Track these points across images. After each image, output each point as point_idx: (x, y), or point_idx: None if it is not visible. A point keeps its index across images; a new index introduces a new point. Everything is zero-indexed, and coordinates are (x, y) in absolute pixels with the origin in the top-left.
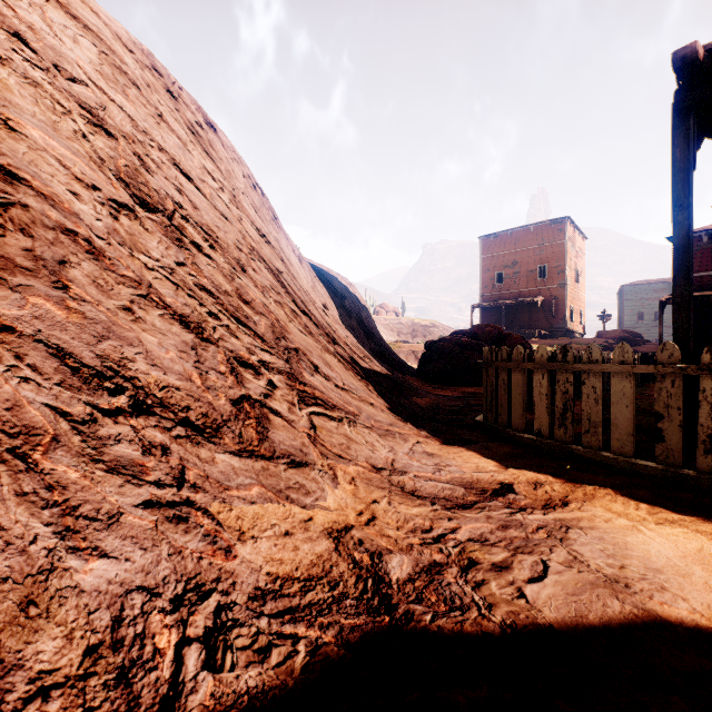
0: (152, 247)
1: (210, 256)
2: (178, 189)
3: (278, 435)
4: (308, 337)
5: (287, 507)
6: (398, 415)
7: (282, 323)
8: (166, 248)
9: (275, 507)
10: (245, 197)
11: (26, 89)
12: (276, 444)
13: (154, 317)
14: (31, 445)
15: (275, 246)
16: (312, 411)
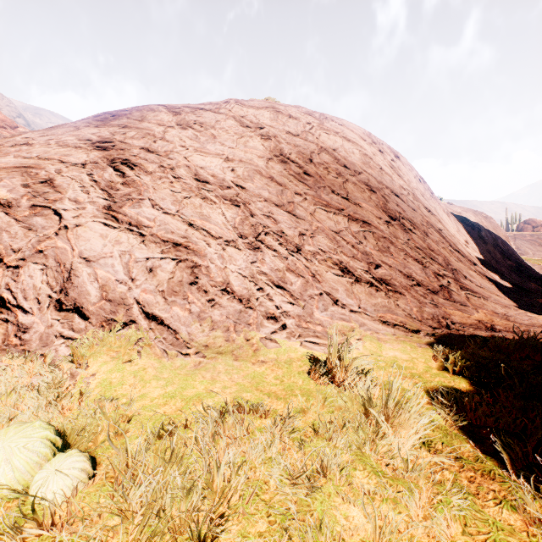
0: (400, 235)
1: (415, 233)
2: (396, 205)
3: (455, 297)
4: (459, 263)
5: (462, 313)
6: (516, 303)
7: (447, 257)
8: (403, 234)
9: (458, 312)
10: (417, 191)
11: (355, 188)
12: (455, 299)
13: (410, 260)
14: (407, 289)
15: (435, 214)
16: (465, 292)
